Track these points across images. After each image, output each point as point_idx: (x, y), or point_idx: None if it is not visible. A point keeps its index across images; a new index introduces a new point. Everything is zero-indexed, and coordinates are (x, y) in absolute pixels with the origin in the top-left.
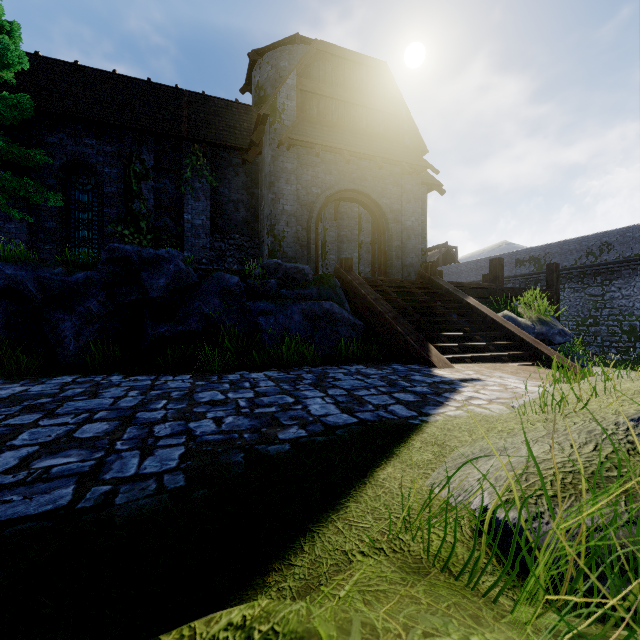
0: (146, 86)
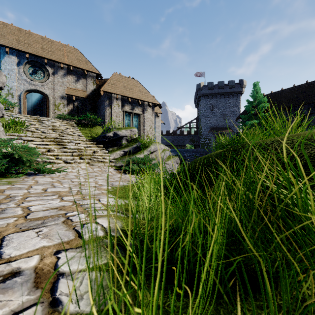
0: (305, 85)
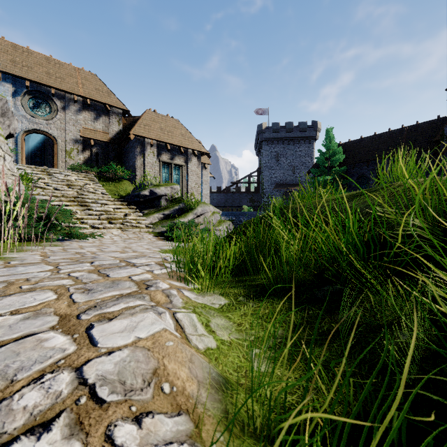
0: (387, 134)
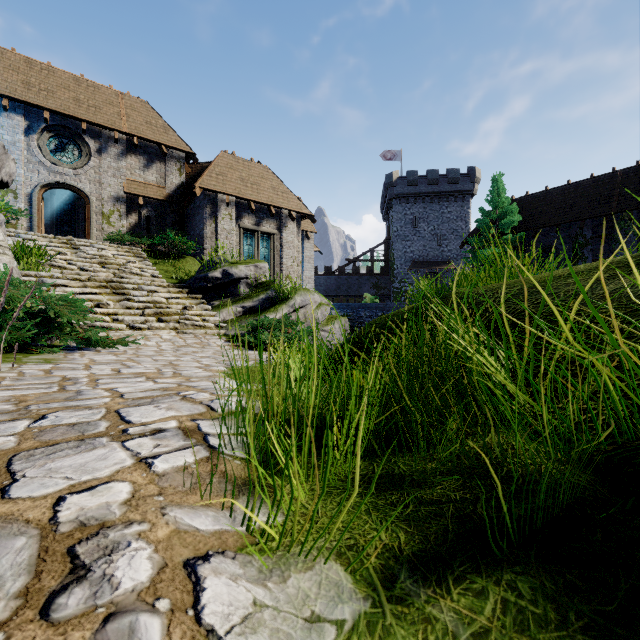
0: (588, 183)
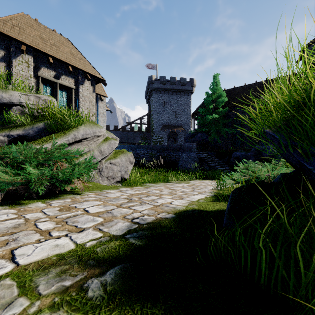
0: (255, 85)
